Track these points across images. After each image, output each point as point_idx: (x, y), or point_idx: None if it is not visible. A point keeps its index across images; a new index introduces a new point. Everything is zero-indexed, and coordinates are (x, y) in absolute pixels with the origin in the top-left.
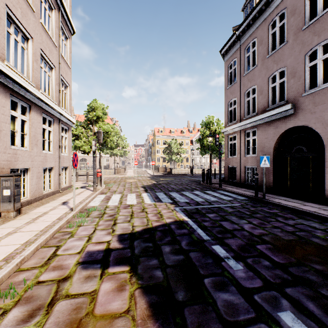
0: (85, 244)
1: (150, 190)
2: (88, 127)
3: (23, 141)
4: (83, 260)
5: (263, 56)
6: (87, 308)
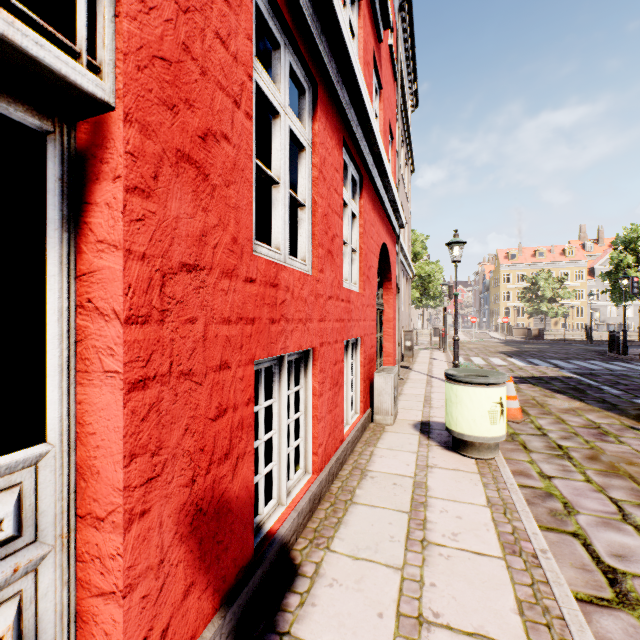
0: None
1: (516, 356)
2: None
3: None
4: None
5: None
6: (518, 388)
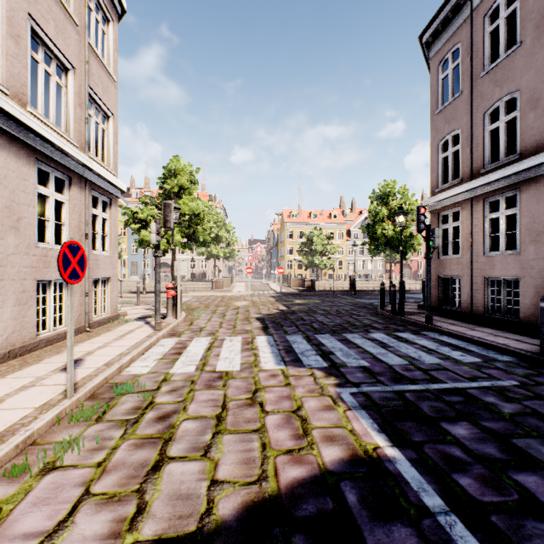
0: None
1: (275, 327)
2: None
3: None
4: None
5: (540, 17)
6: None
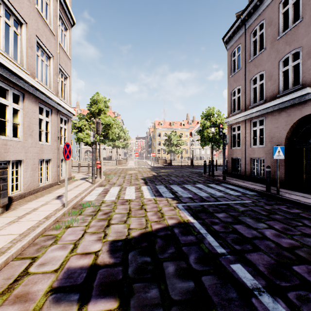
0: (67, 256)
1: (150, 182)
2: (91, 120)
3: (17, 131)
4: (58, 285)
5: (272, 38)
6: None
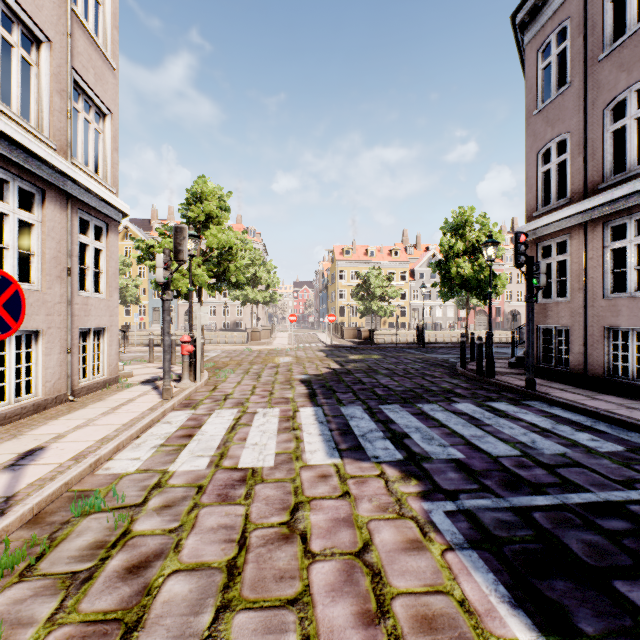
0: None
1: (325, 394)
2: None
3: None
4: None
5: None
6: None
